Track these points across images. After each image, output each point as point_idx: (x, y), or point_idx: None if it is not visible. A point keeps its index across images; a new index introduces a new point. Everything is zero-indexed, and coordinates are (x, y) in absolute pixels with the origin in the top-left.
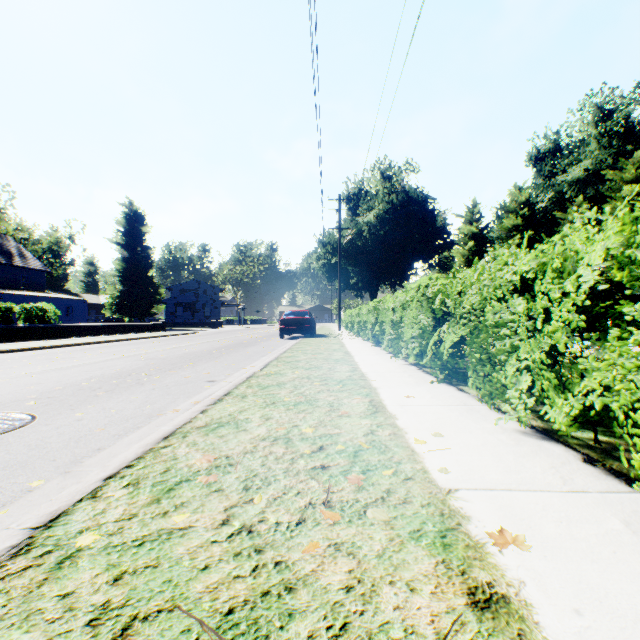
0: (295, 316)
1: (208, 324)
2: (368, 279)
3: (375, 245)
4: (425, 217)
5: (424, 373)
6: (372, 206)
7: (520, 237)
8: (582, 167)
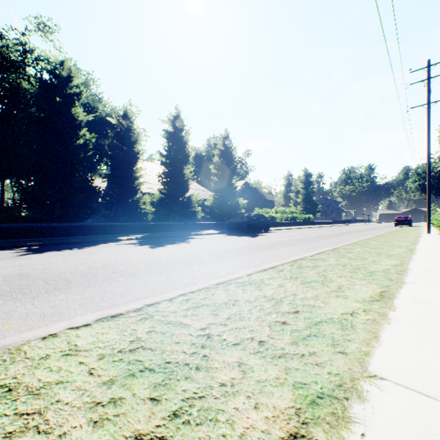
0: (401, 218)
1: (342, 222)
2: None
3: None
4: None
5: None
6: None
7: None
8: None
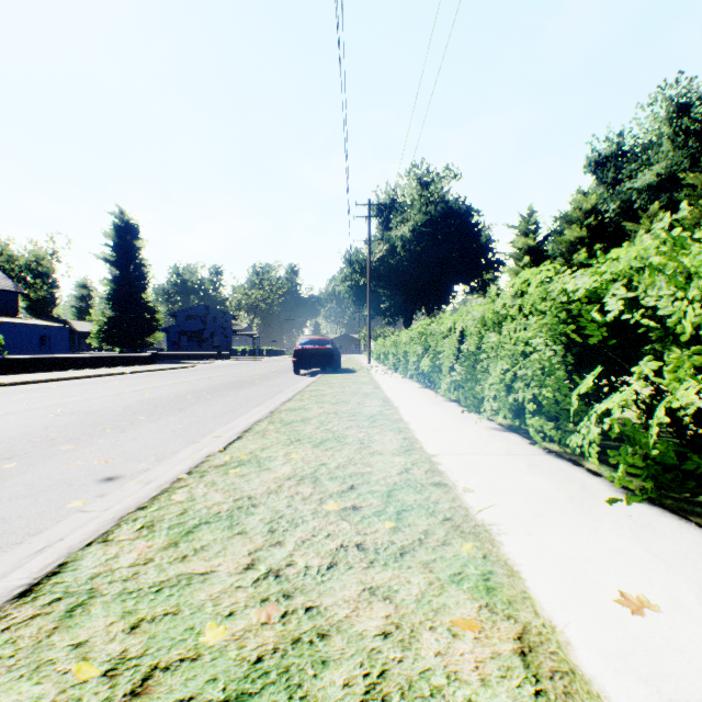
0: (313, 345)
1: (214, 356)
2: (402, 303)
3: (410, 264)
4: (468, 232)
5: (554, 457)
6: (407, 218)
7: (585, 252)
8: (654, 171)
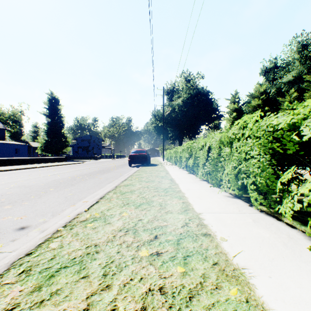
0: (138, 153)
1: (93, 157)
2: (178, 134)
3: (181, 116)
4: (207, 102)
5: (265, 215)
6: (180, 96)
7: (260, 111)
8: (291, 74)
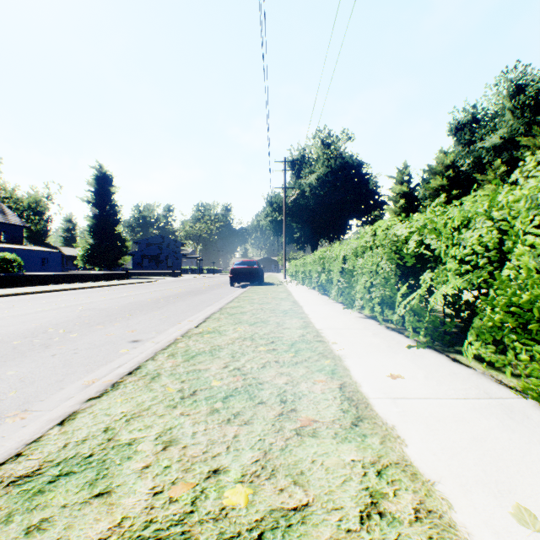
0: (244, 266)
1: (169, 273)
2: (310, 234)
3: (316, 204)
4: (359, 180)
5: (389, 330)
6: (313, 170)
7: (445, 196)
8: (498, 135)
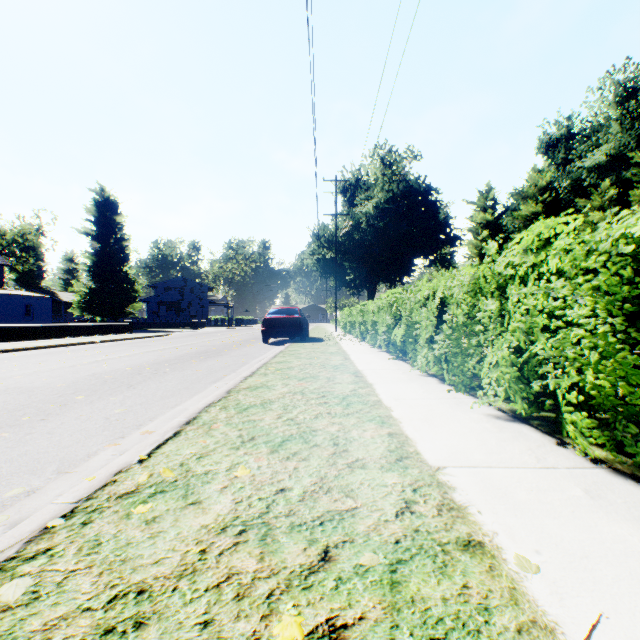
0: (282, 315)
1: (190, 324)
2: (366, 276)
3: (374, 238)
4: (427, 209)
5: (611, 473)
6: (371, 196)
7: None
8: (603, 151)
